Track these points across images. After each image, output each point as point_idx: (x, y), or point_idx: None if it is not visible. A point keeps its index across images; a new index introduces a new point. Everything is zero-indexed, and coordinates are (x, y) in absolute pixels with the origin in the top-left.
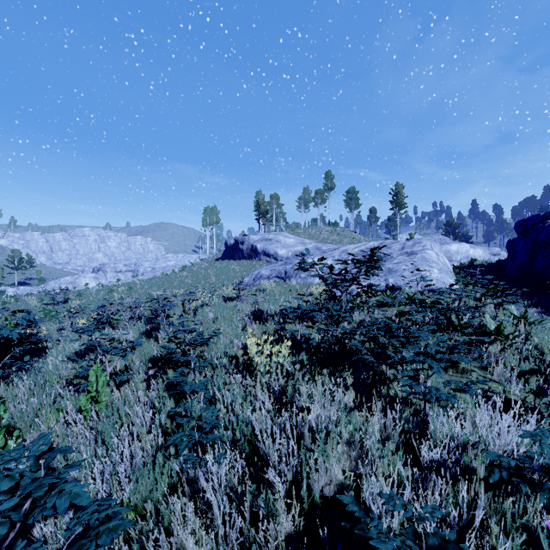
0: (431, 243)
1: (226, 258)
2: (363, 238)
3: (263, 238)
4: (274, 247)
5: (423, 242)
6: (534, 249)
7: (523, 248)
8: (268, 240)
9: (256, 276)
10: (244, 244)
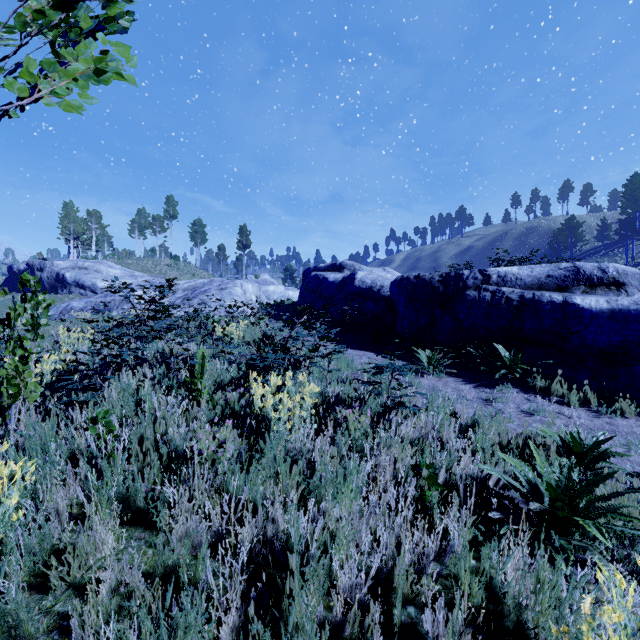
0: (251, 283)
1: (11, 288)
2: (208, 276)
3: (75, 266)
4: (92, 277)
5: (235, 281)
6: (305, 291)
7: (302, 290)
8: (83, 268)
9: (65, 308)
10: (44, 271)
